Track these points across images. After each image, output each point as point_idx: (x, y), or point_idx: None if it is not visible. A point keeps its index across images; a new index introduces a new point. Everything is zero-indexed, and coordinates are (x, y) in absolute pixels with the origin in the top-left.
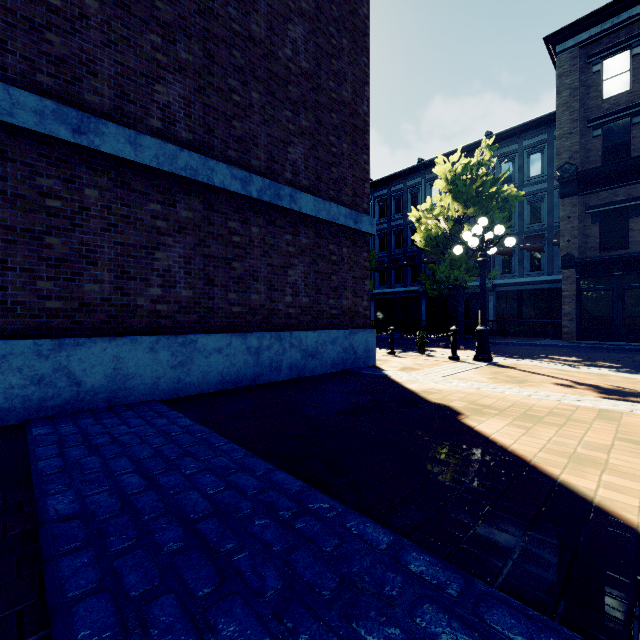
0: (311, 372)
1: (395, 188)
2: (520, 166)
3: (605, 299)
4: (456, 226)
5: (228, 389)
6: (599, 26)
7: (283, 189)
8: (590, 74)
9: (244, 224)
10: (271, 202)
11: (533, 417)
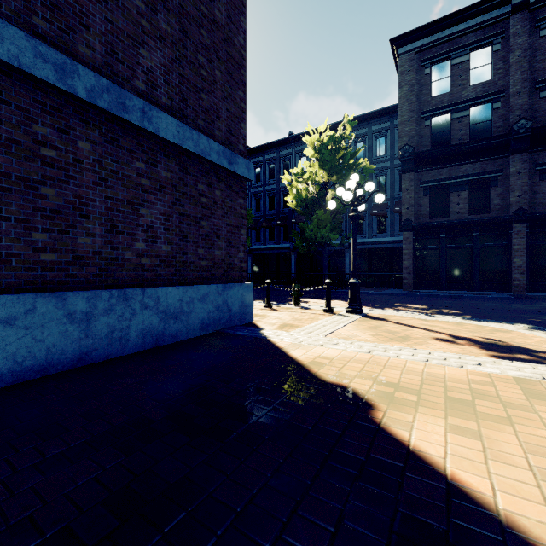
0: (173, 338)
1: (269, 156)
2: (370, 146)
3: (433, 256)
4: (321, 191)
5: (27, 380)
6: (429, 37)
7: (131, 99)
8: (423, 75)
9: (64, 133)
10: (111, 111)
11: (458, 401)
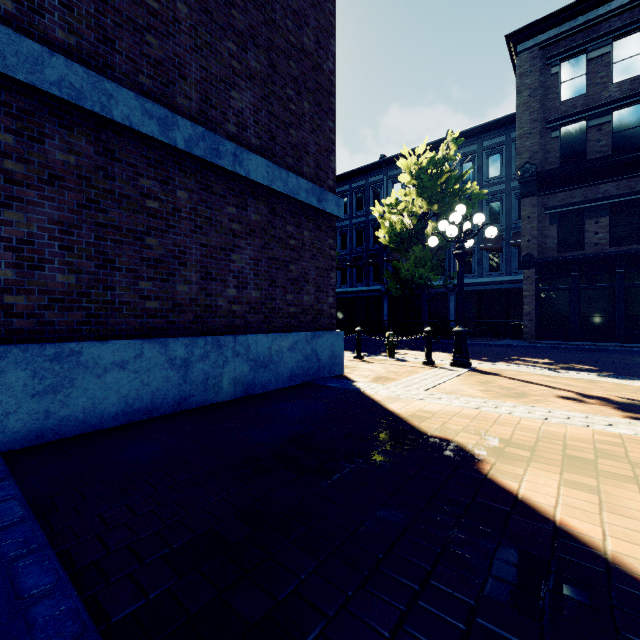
0: (263, 387)
1: (357, 184)
2: (480, 167)
3: (563, 299)
4: (419, 224)
5: (136, 421)
6: (557, 28)
7: (224, 144)
8: (549, 76)
9: (165, 185)
10: (206, 159)
11: (578, 460)
